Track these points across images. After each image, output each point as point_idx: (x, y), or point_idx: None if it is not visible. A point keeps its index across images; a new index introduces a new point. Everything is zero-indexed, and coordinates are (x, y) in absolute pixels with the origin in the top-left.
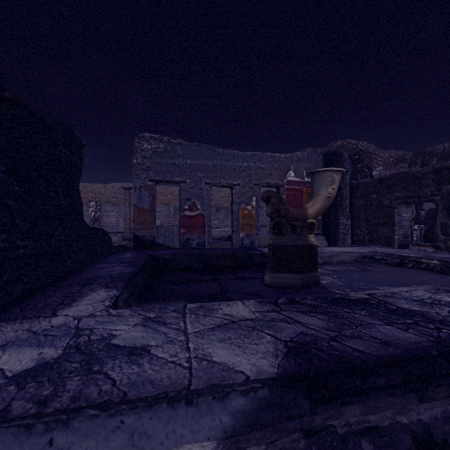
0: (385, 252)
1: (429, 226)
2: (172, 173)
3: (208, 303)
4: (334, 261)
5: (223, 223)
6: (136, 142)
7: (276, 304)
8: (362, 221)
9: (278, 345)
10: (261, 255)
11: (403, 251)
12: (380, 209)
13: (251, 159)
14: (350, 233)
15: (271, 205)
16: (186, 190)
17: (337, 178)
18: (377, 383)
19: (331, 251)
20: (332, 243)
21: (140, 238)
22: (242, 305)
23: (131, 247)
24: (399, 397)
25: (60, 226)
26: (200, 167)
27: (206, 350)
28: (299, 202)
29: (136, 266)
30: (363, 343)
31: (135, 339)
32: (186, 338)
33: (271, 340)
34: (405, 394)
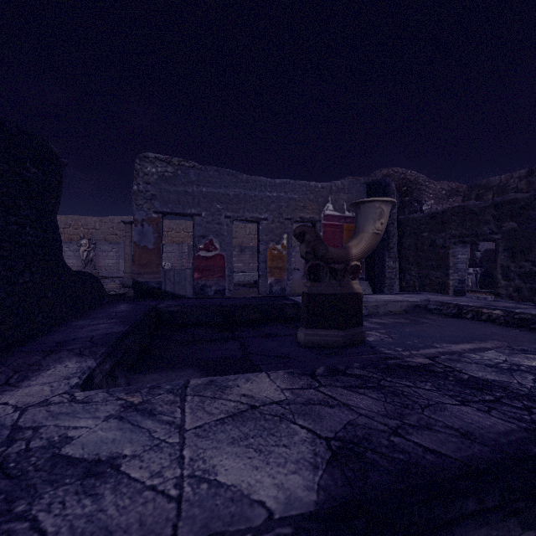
0: (440, 300)
1: (485, 269)
2: (184, 203)
3: (220, 377)
4: (381, 312)
5: (248, 265)
6: (137, 163)
7: (313, 377)
8: (412, 263)
9: (318, 446)
10: (293, 306)
11: (461, 299)
12: (433, 250)
13: (281, 188)
14: (398, 277)
15: (306, 244)
16: (201, 224)
17: (387, 211)
18: (465, 509)
19: (377, 300)
20: (377, 290)
21: (142, 285)
22: (267, 379)
23: (132, 296)
24: (495, 526)
25: (28, 269)
26: (219, 197)
27: (209, 461)
28: (338, 241)
29: (130, 322)
30: (437, 437)
31: (101, 445)
32: (181, 439)
33: (306, 438)
34: (503, 520)
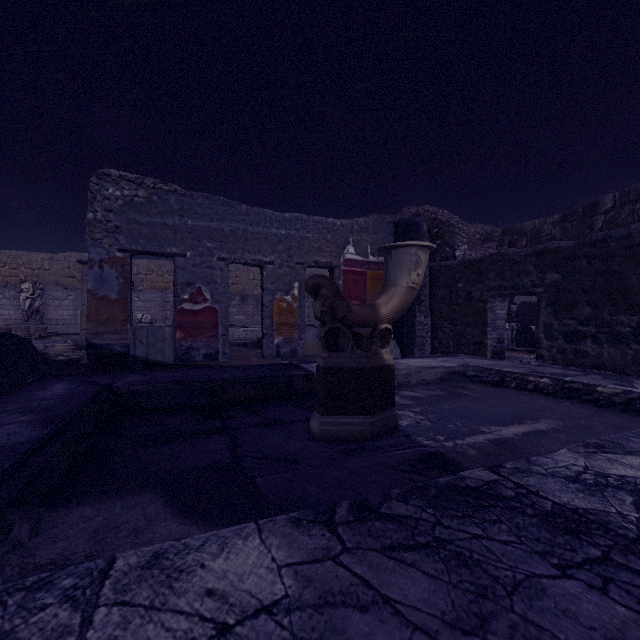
0: (480, 365)
1: (521, 324)
2: (161, 239)
3: (175, 543)
4: (413, 382)
5: (251, 318)
6: (94, 183)
7: (332, 527)
8: (445, 319)
9: None
10: (305, 377)
11: (502, 363)
12: (469, 304)
13: (291, 224)
14: (430, 335)
15: (322, 300)
16: (186, 268)
17: (424, 259)
18: None
19: (409, 366)
20: (406, 350)
21: (101, 349)
22: (255, 541)
23: (87, 363)
24: None
25: None
26: (210, 233)
27: None
28: (361, 292)
29: (55, 420)
30: None
31: None
32: None
33: None
34: None
